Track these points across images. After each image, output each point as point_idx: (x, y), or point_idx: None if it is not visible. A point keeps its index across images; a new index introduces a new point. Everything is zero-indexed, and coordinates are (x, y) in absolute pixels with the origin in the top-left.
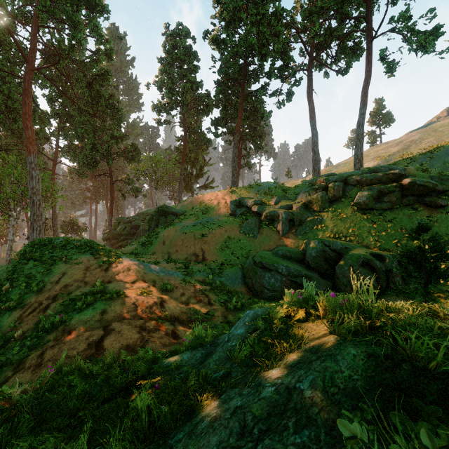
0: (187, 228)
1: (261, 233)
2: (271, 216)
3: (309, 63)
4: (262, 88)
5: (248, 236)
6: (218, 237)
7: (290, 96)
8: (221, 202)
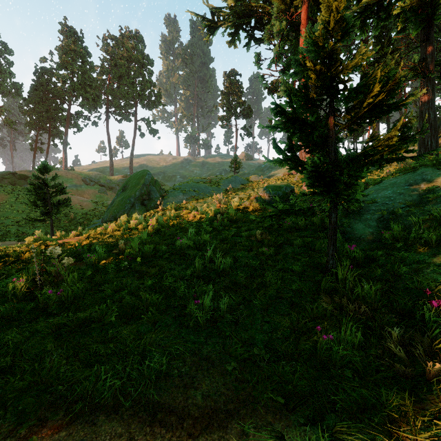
0: (68, 188)
1: (109, 194)
2: (111, 187)
3: (107, 112)
4: (78, 112)
5: (104, 194)
6: (90, 194)
7: (97, 125)
8: (74, 177)
